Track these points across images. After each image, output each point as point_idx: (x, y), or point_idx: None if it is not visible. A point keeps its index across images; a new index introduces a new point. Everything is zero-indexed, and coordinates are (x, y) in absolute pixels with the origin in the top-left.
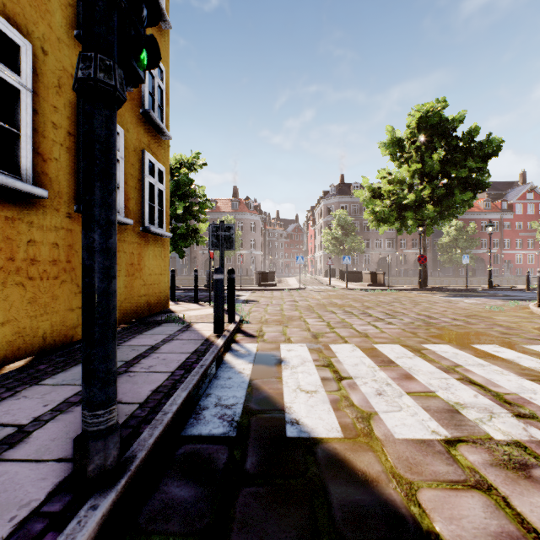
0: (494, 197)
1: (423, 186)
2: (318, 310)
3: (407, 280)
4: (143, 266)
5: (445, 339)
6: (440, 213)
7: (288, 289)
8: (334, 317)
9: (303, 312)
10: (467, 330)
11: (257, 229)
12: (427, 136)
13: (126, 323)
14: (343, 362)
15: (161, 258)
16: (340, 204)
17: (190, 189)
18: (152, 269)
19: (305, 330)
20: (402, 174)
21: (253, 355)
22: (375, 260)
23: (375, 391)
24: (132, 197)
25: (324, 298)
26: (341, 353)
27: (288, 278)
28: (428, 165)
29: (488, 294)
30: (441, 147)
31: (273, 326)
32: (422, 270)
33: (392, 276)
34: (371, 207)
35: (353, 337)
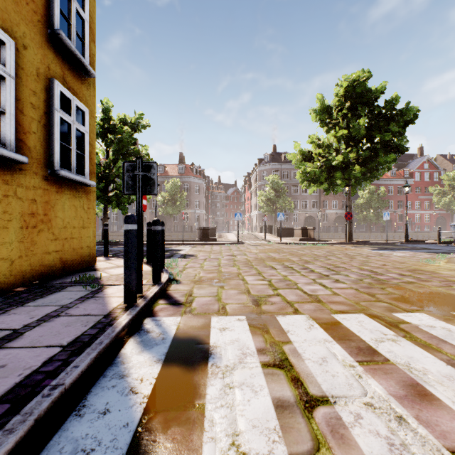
0: (398, 166)
1: (351, 148)
2: (257, 265)
3: (330, 235)
4: (54, 217)
5: (414, 304)
6: (364, 175)
7: (227, 244)
8: (275, 274)
9: (241, 268)
10: (427, 289)
11: (201, 191)
12: (353, 104)
13: (29, 285)
14: (303, 354)
15: (83, 209)
16: (272, 170)
17: (133, 148)
18: (68, 221)
19: (243, 292)
20: (329, 139)
21: (168, 342)
22: (302, 218)
23: (390, 452)
24: (34, 131)
25: (261, 252)
26: (295, 334)
27: (228, 234)
28: (354, 130)
29: (408, 247)
30: (365, 115)
31: (207, 288)
32: (348, 226)
33: (316, 232)
34: (303, 168)
35: (303, 302)
